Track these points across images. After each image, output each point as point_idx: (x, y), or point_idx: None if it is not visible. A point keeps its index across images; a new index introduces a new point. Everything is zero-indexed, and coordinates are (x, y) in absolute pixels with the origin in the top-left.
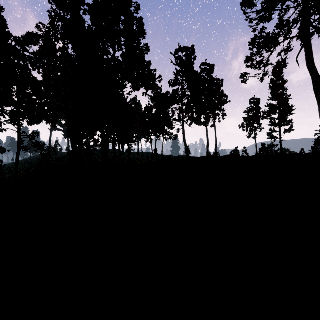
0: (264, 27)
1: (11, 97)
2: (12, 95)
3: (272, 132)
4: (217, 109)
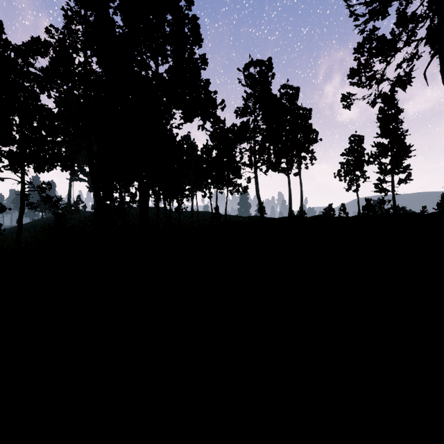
0: (376, 27)
1: (9, 133)
2: (11, 130)
3: (381, 182)
4: (304, 151)
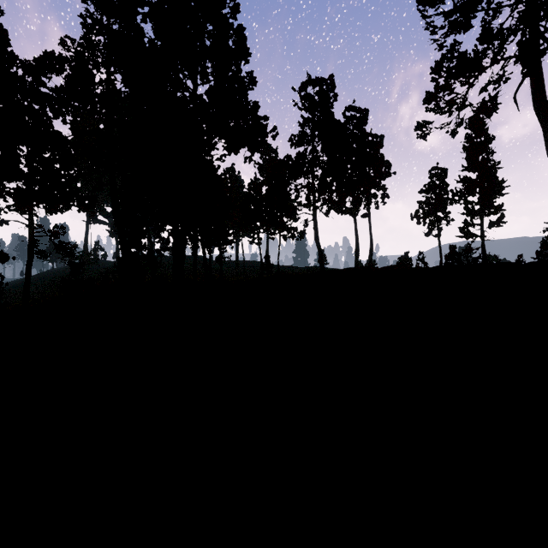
0: (457, 41)
1: (16, 166)
2: (18, 162)
3: (468, 226)
4: (374, 187)
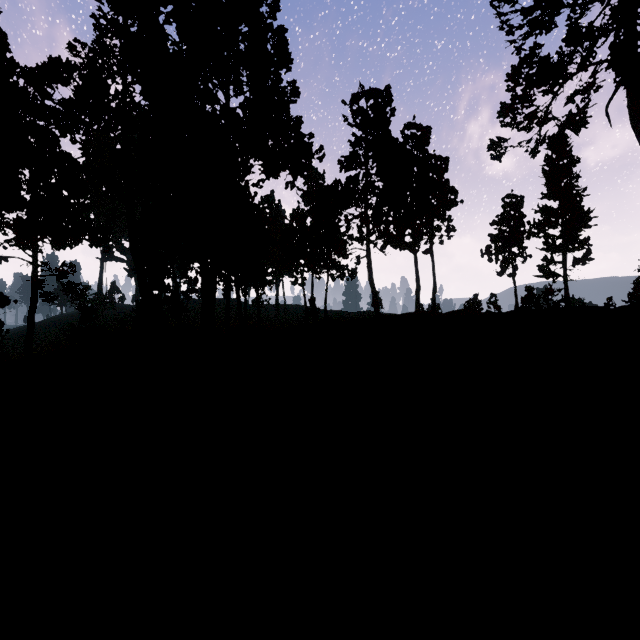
0: (538, 43)
1: (17, 192)
2: (19, 188)
3: (548, 263)
4: (437, 218)
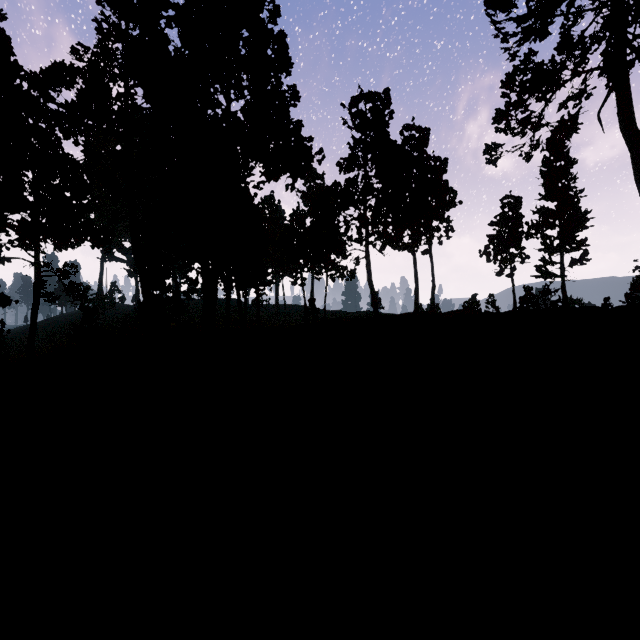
0: (533, 50)
1: (20, 194)
2: (22, 190)
3: (546, 264)
4: (436, 219)
